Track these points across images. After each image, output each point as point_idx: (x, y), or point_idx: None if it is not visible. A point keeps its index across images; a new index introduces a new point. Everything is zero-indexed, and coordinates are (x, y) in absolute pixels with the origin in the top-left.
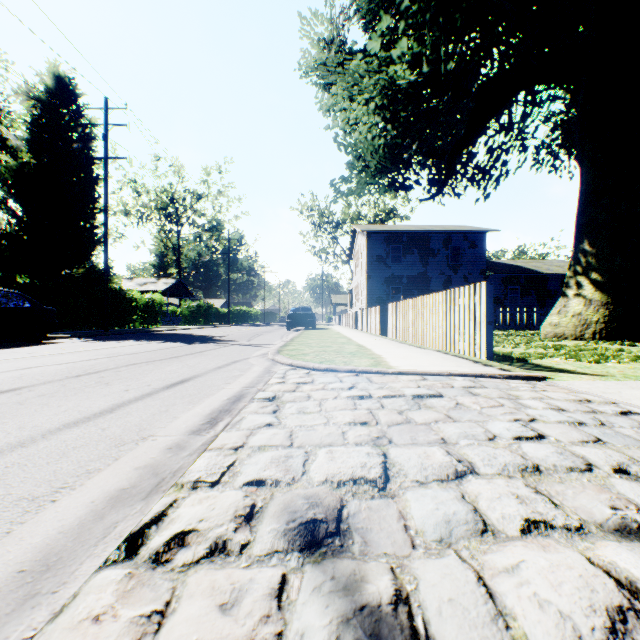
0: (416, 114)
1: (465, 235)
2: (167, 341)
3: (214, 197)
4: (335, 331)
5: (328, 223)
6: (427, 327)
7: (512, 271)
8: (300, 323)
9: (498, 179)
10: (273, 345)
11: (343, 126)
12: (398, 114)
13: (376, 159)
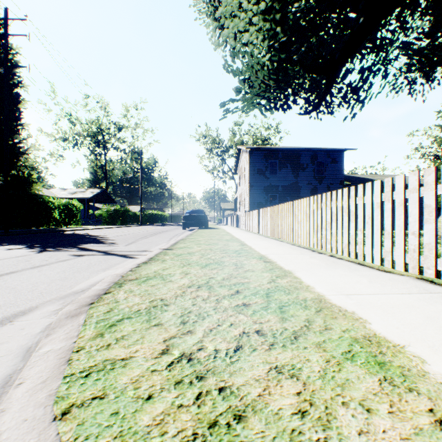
0: (305, 18)
1: (328, 153)
2: (29, 245)
3: (132, 128)
4: (224, 231)
5: (218, 148)
6: (366, 231)
7: (365, 182)
8: (194, 223)
9: (363, 100)
10: (147, 253)
11: (232, 35)
12: (287, 16)
13: (261, 78)
